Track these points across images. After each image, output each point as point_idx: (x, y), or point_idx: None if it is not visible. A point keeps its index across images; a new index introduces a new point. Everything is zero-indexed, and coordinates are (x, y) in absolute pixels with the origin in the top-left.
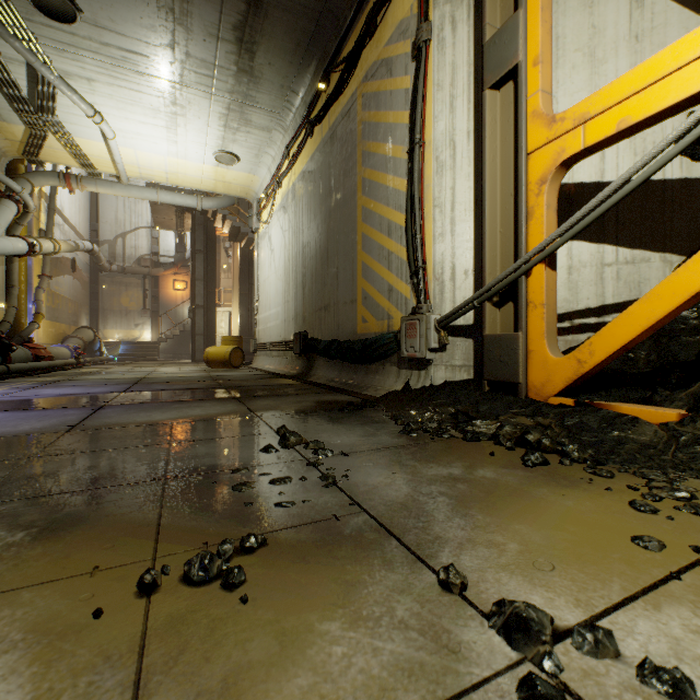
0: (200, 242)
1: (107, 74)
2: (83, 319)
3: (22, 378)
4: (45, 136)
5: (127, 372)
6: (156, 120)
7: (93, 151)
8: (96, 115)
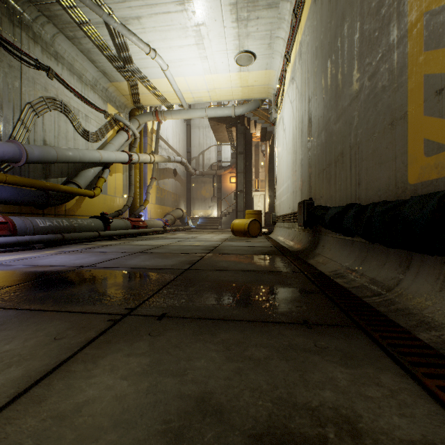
0: (241, 146)
1: (145, 5)
2: (182, 204)
3: (102, 241)
4: (136, 84)
5: (173, 238)
6: (188, 40)
7: (163, 88)
8: (151, 51)
